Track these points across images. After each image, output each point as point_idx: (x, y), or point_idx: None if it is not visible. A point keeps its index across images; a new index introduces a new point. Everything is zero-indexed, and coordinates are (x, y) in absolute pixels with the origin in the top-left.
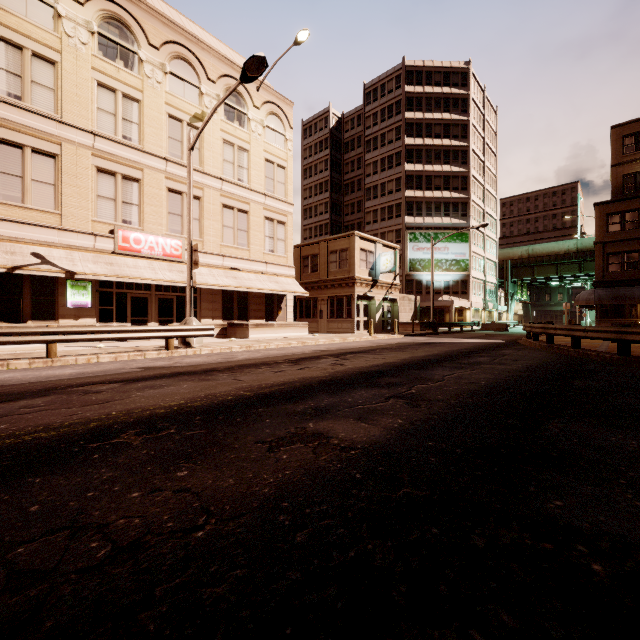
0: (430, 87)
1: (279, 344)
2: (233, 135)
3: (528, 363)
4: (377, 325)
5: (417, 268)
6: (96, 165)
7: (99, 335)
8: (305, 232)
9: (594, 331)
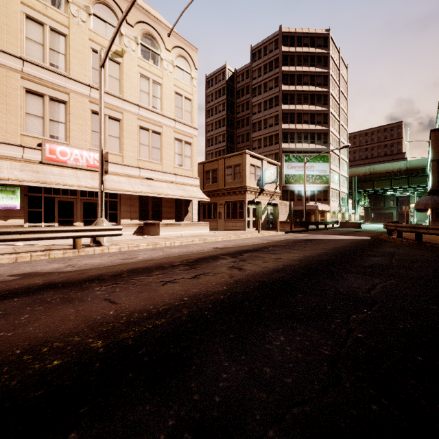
0: (300, 48)
1: (183, 241)
2: (148, 71)
3: (433, 266)
4: (263, 224)
5: (291, 181)
6: (25, 87)
7: None
8: (208, 156)
9: None
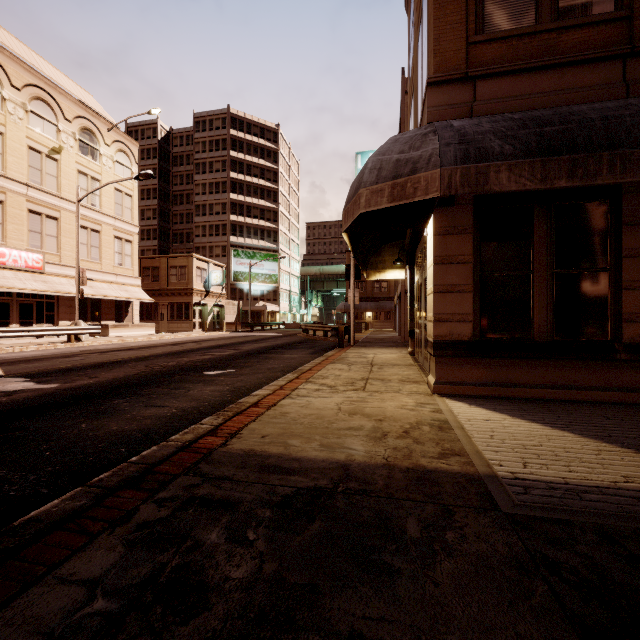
0: (250, 136)
1: (144, 339)
2: (87, 167)
3: (287, 341)
4: (209, 325)
5: (240, 279)
6: None
7: (27, 333)
8: None
9: (318, 327)
